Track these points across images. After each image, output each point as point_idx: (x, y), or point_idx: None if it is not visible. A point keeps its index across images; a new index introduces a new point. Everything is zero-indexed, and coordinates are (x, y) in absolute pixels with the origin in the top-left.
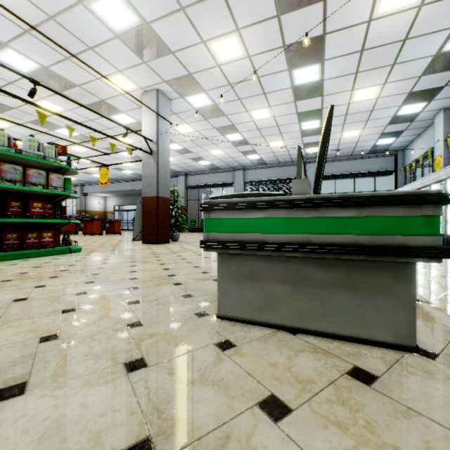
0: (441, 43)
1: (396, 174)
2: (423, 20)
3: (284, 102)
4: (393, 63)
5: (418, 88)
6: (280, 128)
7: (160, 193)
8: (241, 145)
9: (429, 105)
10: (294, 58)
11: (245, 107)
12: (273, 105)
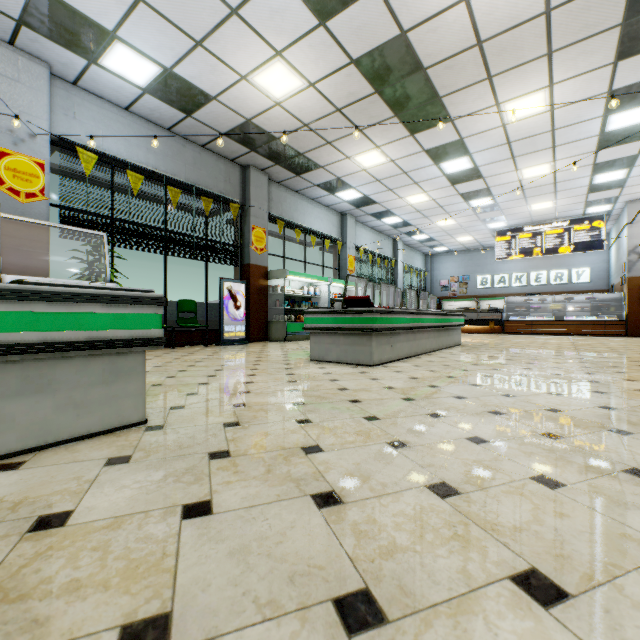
0: None
1: None
2: None
3: None
4: None
5: None
6: None
7: None
8: None
9: None
10: None
11: None
12: None
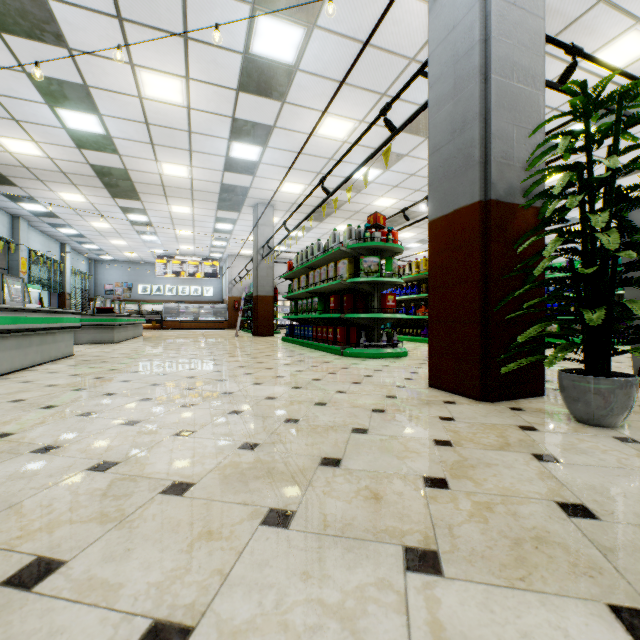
0: None
1: None
2: None
3: None
4: None
5: None
6: None
7: (435, 209)
8: None
9: None
10: None
11: None
12: None
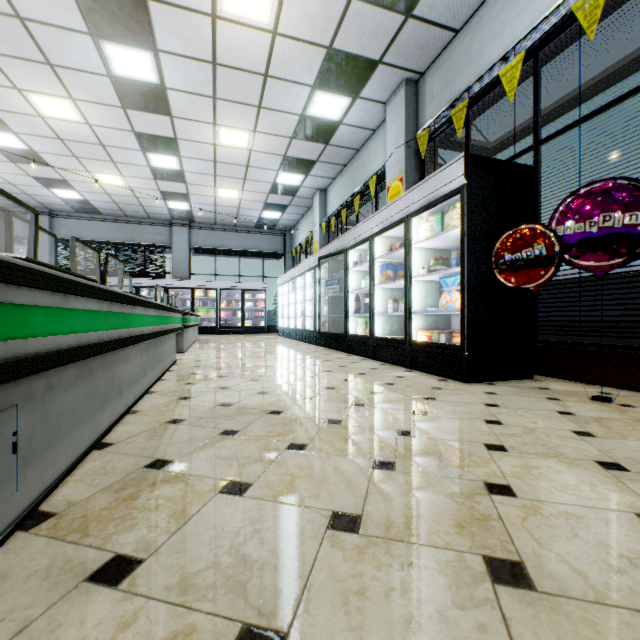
0: (305, 102)
1: (286, 259)
2: (281, 57)
3: (102, 100)
4: (259, 105)
5: (293, 154)
6: (109, 150)
7: None
8: (29, 163)
9: (307, 181)
10: (97, 15)
11: (8, 78)
12: (80, 98)
